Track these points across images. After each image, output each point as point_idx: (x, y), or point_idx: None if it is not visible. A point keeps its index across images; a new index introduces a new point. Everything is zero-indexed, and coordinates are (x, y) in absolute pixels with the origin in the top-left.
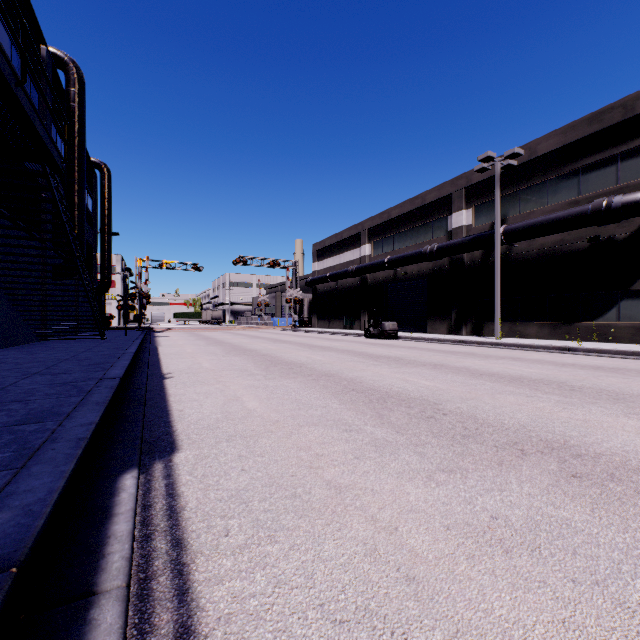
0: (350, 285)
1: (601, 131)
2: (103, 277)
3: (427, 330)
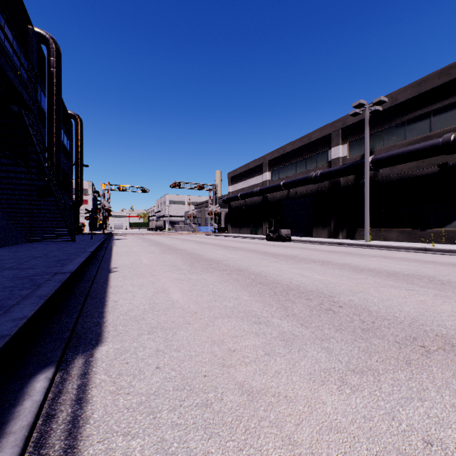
0: (255, 202)
1: (449, 82)
2: (77, 197)
3: (312, 235)
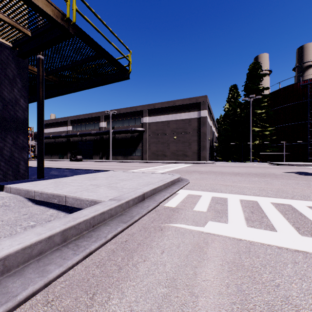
0: (62, 141)
1: (132, 112)
2: None
3: (93, 158)
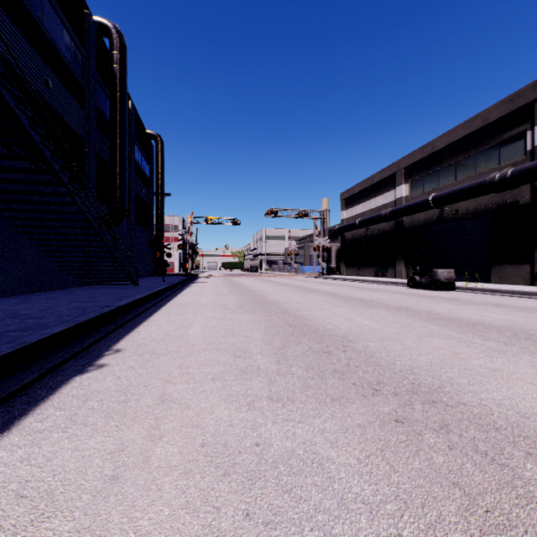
0: (382, 231)
1: None
2: (157, 231)
3: (490, 279)
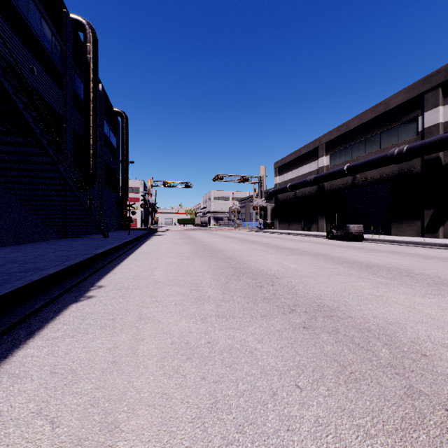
0: (308, 193)
1: None
2: (123, 192)
3: (391, 232)
